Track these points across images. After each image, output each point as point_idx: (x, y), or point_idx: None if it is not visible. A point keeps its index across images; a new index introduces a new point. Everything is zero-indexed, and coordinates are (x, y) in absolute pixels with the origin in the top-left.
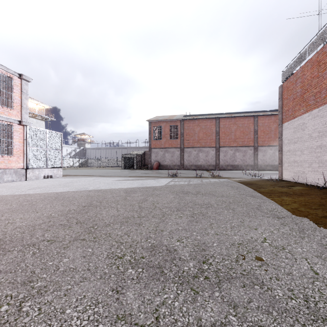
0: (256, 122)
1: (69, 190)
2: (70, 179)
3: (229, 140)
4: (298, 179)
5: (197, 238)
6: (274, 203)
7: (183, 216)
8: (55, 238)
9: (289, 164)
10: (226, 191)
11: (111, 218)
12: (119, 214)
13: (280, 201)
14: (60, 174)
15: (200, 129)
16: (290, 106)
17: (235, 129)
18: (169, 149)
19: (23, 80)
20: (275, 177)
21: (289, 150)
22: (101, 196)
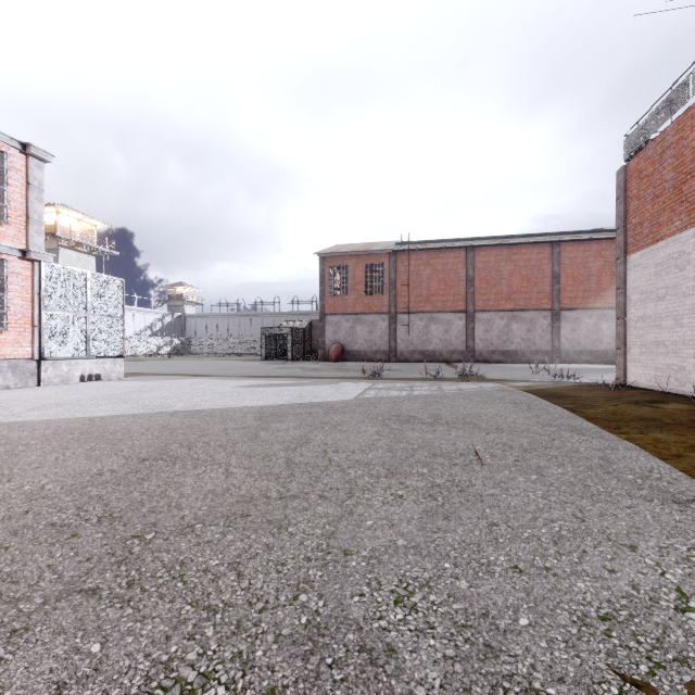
0: (557, 257)
1: (124, 413)
2: (139, 384)
3: (496, 297)
4: (668, 383)
5: (459, 590)
6: (640, 451)
7: (405, 496)
8: (5, 586)
9: (645, 350)
10: (505, 415)
11: (203, 503)
12: (228, 486)
13: (652, 445)
14: (118, 372)
15: (431, 272)
16: (646, 213)
17: (510, 271)
18: (365, 316)
19: (31, 159)
20: (606, 378)
21: (645, 317)
22: (196, 430)
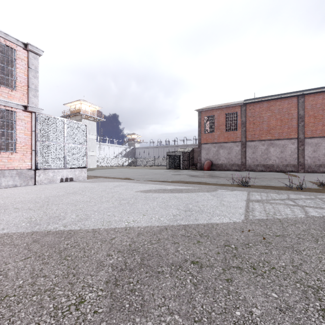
0: None
1: (3, 229)
2: (85, 185)
3: (322, 127)
4: None
5: None
6: None
7: None
8: None
9: None
10: None
11: None
12: None
13: None
14: (83, 176)
15: (270, 114)
16: None
17: None
18: (225, 144)
19: (30, 53)
20: None
21: None
22: None
